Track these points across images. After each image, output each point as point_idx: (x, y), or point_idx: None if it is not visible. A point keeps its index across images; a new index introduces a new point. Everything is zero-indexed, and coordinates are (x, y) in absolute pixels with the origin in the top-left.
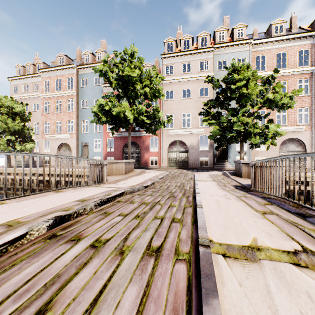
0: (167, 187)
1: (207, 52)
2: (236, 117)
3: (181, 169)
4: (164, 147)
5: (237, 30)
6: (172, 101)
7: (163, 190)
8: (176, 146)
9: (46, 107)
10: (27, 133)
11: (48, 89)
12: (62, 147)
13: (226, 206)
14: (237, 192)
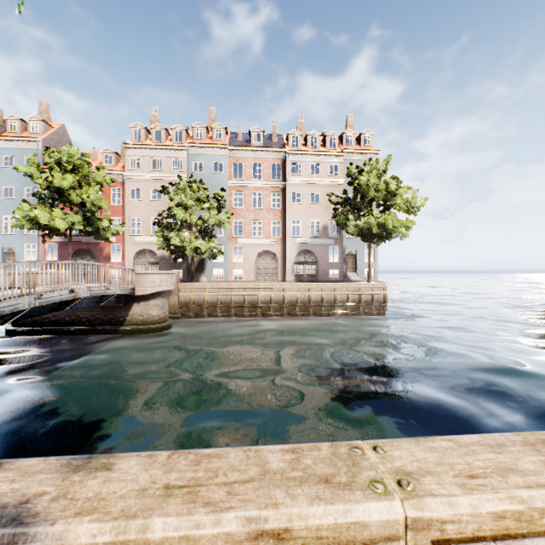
0: None
1: (181, 150)
2: (175, 232)
3: None
4: (129, 257)
5: (216, 131)
6: (139, 201)
7: None
8: (146, 257)
9: None
10: None
11: None
12: None
13: None
14: None
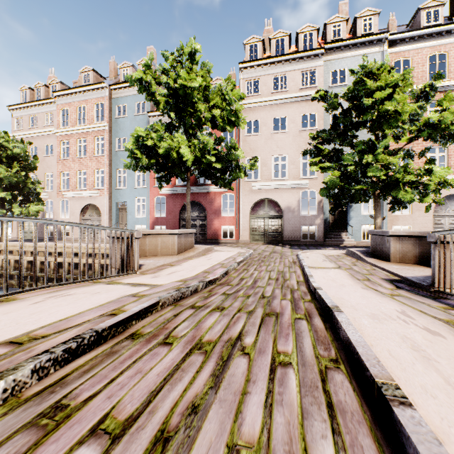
0: (252, 281)
1: (314, 56)
2: (371, 155)
3: (272, 245)
4: (244, 210)
5: (363, 20)
6: (256, 136)
7: (247, 289)
8: (264, 209)
9: (63, 149)
10: (32, 189)
11: (67, 123)
12: (87, 210)
13: None
14: (418, 300)
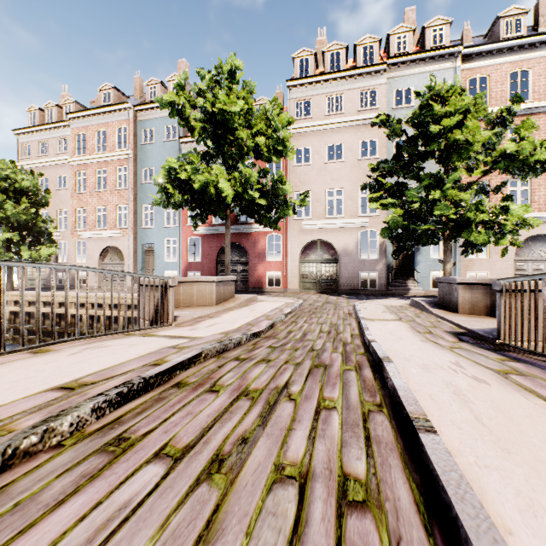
0: (302, 334)
1: (375, 73)
2: (439, 190)
3: (326, 294)
4: (293, 253)
5: (432, 31)
6: (307, 166)
7: (295, 343)
8: (316, 252)
9: (79, 181)
10: (43, 228)
11: (84, 150)
12: (108, 254)
13: (506, 422)
14: (477, 352)
